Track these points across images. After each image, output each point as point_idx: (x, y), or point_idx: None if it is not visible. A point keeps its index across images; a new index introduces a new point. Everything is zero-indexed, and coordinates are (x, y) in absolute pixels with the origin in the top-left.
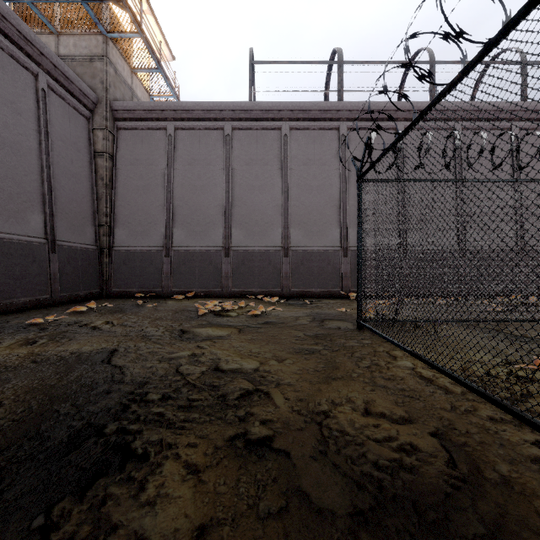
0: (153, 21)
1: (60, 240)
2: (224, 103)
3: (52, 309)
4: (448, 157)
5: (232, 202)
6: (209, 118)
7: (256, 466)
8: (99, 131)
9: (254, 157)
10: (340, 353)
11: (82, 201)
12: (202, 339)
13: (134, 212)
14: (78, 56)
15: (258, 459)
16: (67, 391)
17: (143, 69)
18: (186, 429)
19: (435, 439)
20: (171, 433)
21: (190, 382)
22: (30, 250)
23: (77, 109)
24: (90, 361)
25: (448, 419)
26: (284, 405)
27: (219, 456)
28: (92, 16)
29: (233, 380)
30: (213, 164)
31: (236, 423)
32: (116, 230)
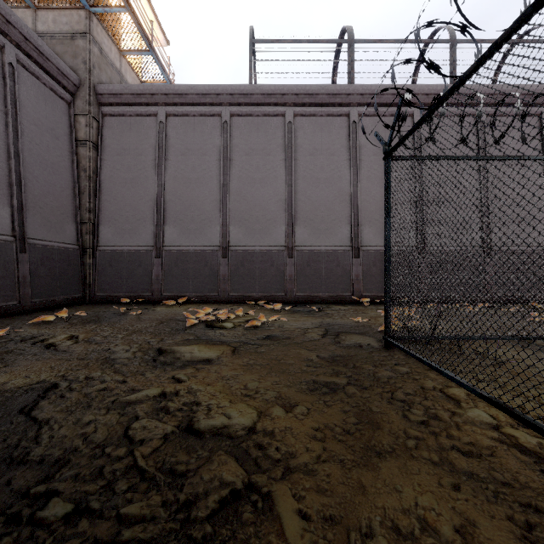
0: None
1: (32, 237)
2: (221, 86)
3: (18, 318)
4: (504, 126)
5: (230, 196)
6: (205, 103)
7: None
8: (82, 117)
9: (254, 146)
10: (374, 392)
11: (60, 194)
12: (183, 365)
13: (121, 207)
14: (58, 33)
15: None
16: None
17: (133, 51)
18: None
19: None
20: None
21: (136, 465)
22: None
23: (55, 91)
24: (4, 409)
25: None
26: (302, 543)
27: None
28: None
29: (211, 457)
30: (208, 154)
31: None
32: (100, 228)
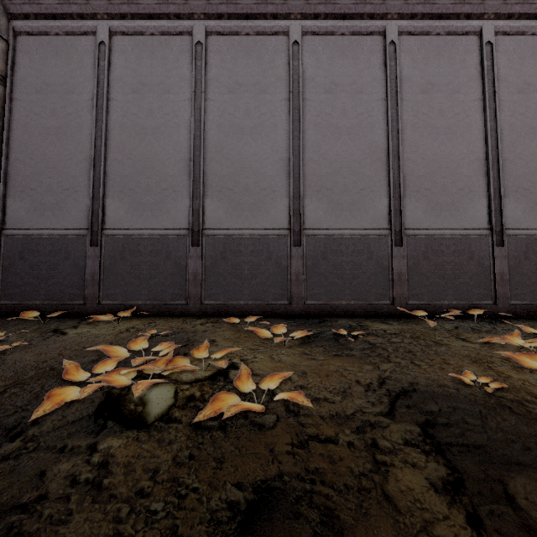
0: None
1: None
2: None
3: None
4: None
5: (205, 153)
6: (167, 14)
7: None
8: None
9: (243, 79)
10: None
11: None
12: None
13: (40, 170)
14: None
15: None
16: None
17: None
18: None
19: None
20: None
21: None
22: None
23: None
24: None
25: None
26: None
27: None
28: None
29: None
30: (173, 91)
31: None
32: (8, 202)
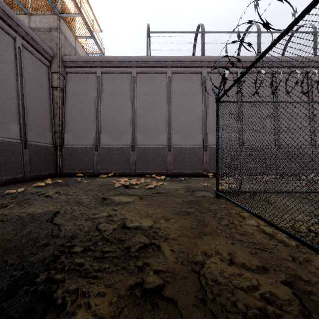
0: (89, 8)
1: (30, 140)
2: (131, 57)
3: (24, 183)
4: None
5: (136, 117)
6: (122, 66)
7: (151, 316)
8: (55, 74)
9: (150, 90)
10: (207, 214)
11: (44, 117)
12: (116, 204)
13: (76, 124)
14: (42, 28)
15: (152, 308)
16: (17, 245)
17: (82, 37)
18: (97, 279)
19: (288, 288)
20: (86, 282)
21: (104, 237)
22: (10, 147)
23: (41, 60)
24: (39, 220)
25: (292, 269)
26: (171, 256)
27: (121, 305)
28: (50, 3)
29: (135, 235)
30: (124, 94)
31: (136, 273)
32: (65, 135)
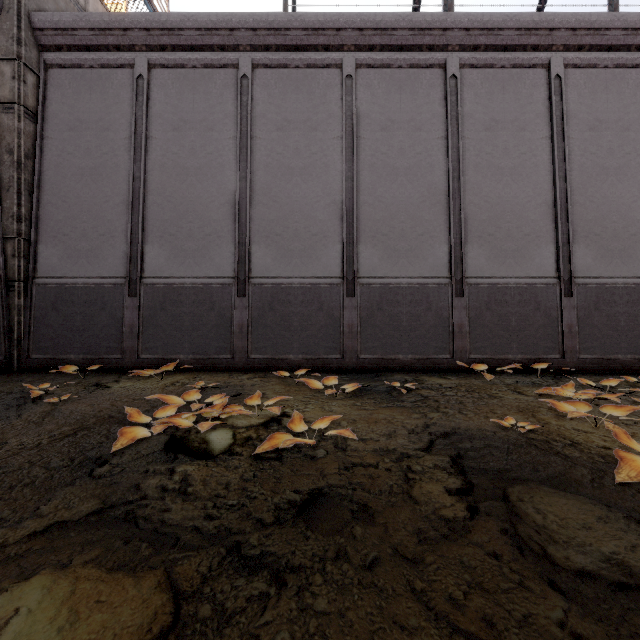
0: None
1: None
2: (236, 15)
3: None
4: None
5: (252, 196)
6: (211, 45)
7: None
8: (6, 63)
9: (292, 116)
10: None
11: None
12: None
13: (74, 214)
14: None
15: None
16: None
17: None
18: None
19: None
20: None
21: None
22: None
23: None
24: None
25: None
26: None
27: None
28: None
29: None
30: (217, 128)
31: None
32: (40, 248)
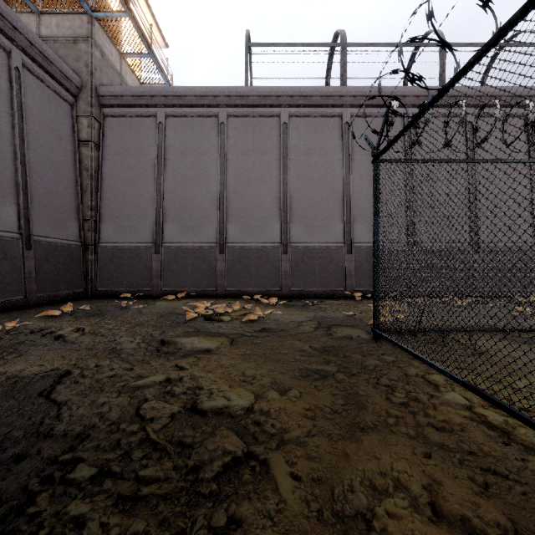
0: (144, 3)
1: (37, 235)
2: (218, 88)
3: (24, 311)
4: None
5: (227, 194)
6: (203, 105)
7: None
8: (84, 118)
9: (251, 146)
10: (361, 378)
11: (64, 193)
12: (185, 354)
13: (122, 205)
14: (61, 37)
15: None
16: None
17: (133, 54)
18: None
19: None
20: None
21: (149, 438)
22: None
23: (58, 93)
24: (25, 393)
25: None
26: (294, 497)
27: None
28: None
29: (214, 432)
30: (206, 154)
31: None
32: (102, 225)
